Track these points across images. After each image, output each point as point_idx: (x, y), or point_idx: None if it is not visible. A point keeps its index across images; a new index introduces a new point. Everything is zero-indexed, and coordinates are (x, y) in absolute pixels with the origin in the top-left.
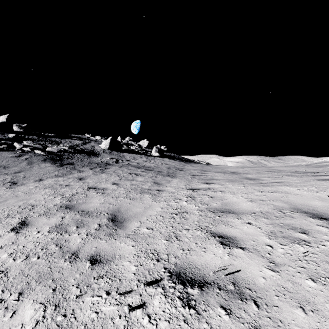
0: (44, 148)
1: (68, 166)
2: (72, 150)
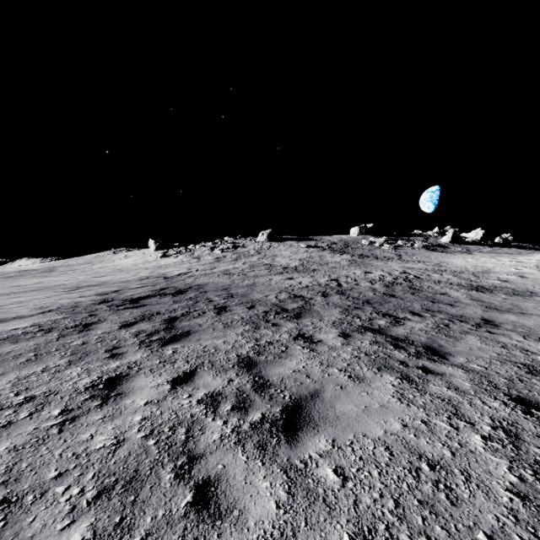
0: (412, 244)
1: (446, 252)
2: (430, 245)
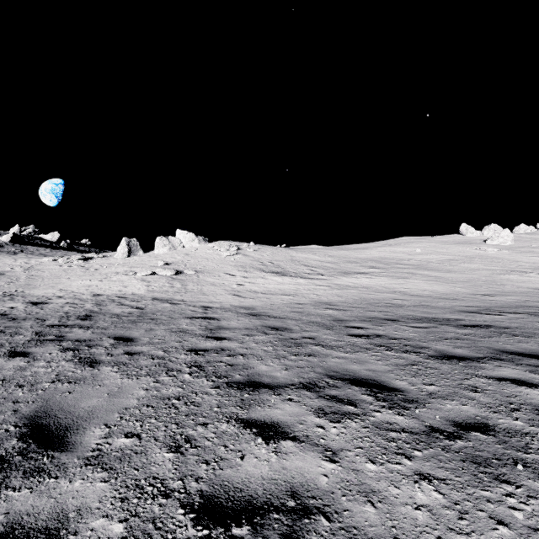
0: None
1: None
2: None
